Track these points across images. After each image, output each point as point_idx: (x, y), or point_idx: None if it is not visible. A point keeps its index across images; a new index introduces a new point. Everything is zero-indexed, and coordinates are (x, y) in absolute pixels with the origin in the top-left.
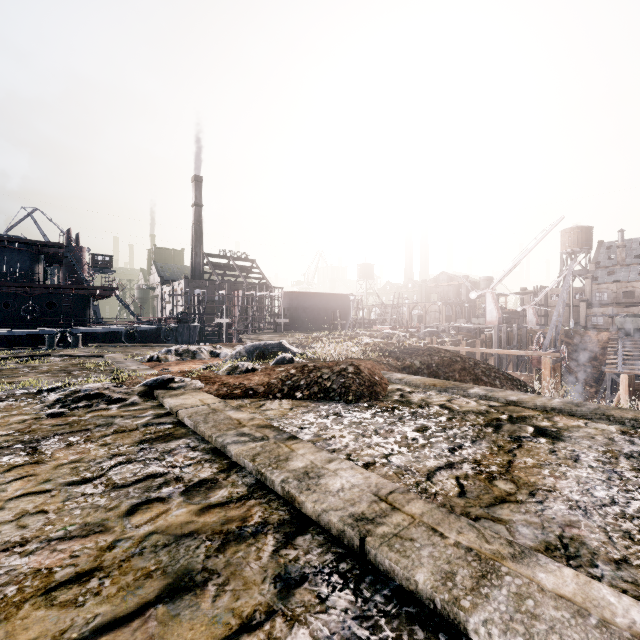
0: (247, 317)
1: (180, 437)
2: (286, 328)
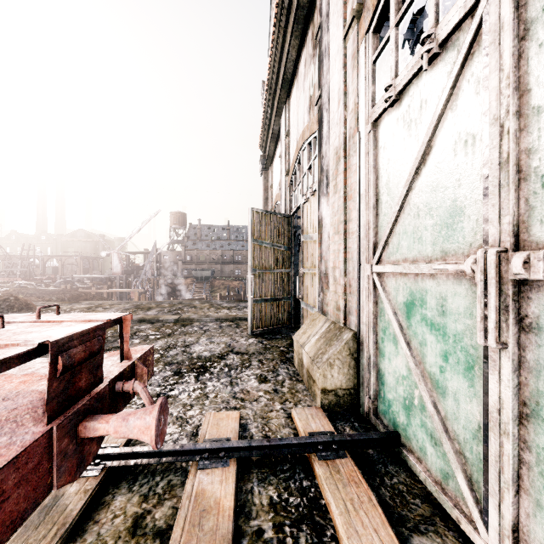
0: None
1: None
2: None
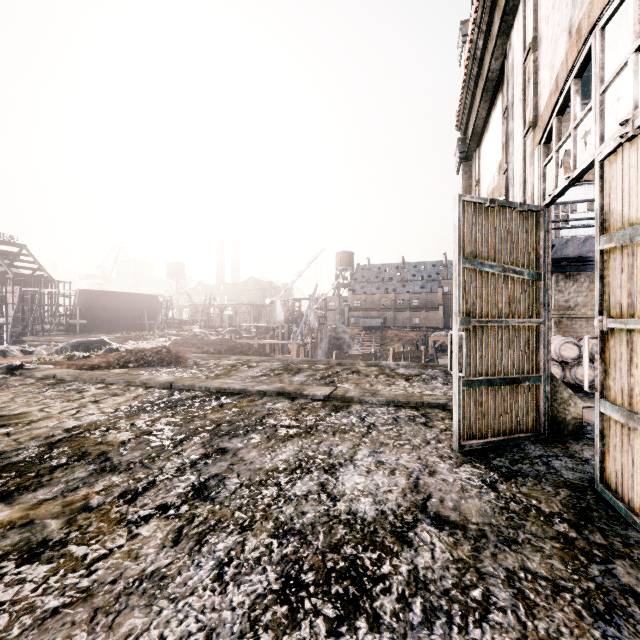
0: (23, 317)
1: (70, 382)
2: (82, 329)
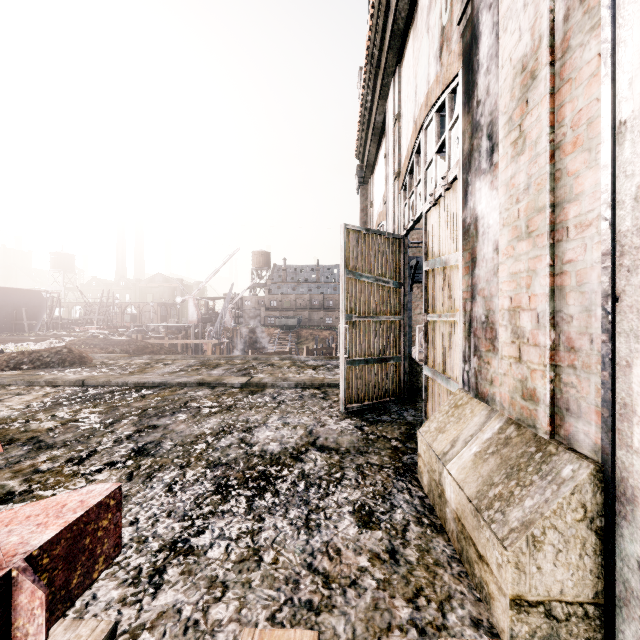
0: None
1: None
2: None
